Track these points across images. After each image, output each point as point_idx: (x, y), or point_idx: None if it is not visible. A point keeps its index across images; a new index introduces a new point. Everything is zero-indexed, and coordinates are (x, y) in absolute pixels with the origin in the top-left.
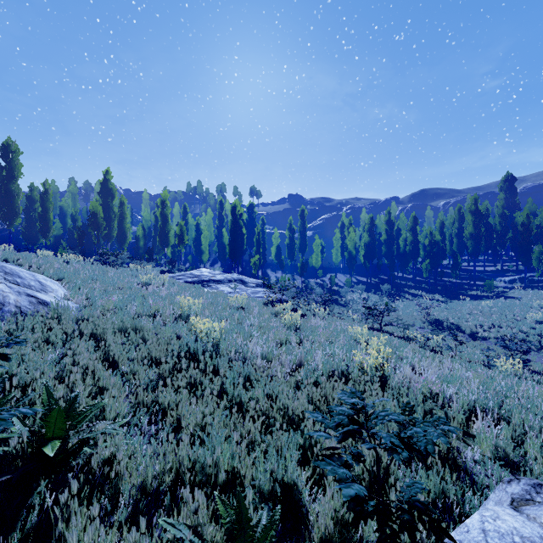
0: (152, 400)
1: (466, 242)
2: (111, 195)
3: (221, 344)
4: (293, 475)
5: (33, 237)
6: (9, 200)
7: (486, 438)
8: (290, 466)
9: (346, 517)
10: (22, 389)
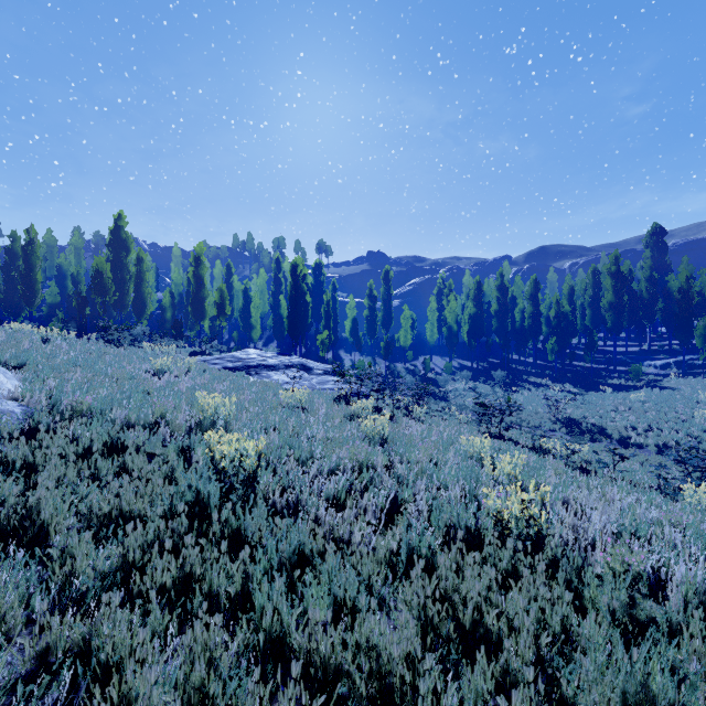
0: (80, 637)
1: (603, 314)
2: (125, 248)
3: (259, 476)
4: None
5: (15, 305)
6: None
7: None
8: None
9: None
10: None
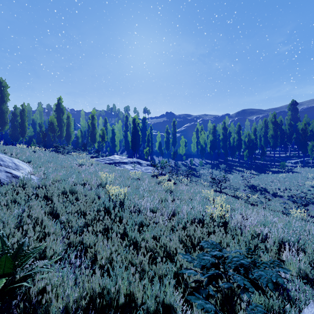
0: (79, 240)
1: (269, 140)
2: (62, 112)
3: (125, 201)
4: (171, 299)
5: (16, 136)
6: (1, 115)
7: (293, 263)
8: (169, 290)
9: None
10: None
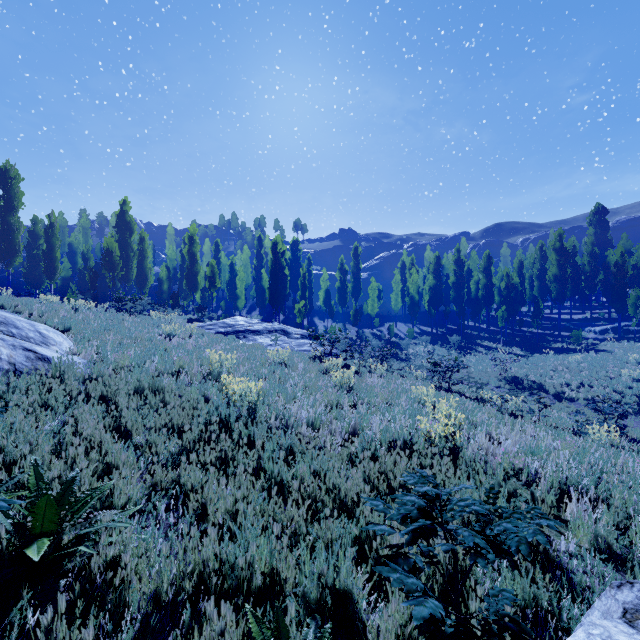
0: (172, 479)
1: (549, 285)
2: (129, 230)
3: (258, 408)
4: (346, 579)
5: (36, 279)
6: (8, 235)
7: (583, 525)
8: (343, 566)
9: (415, 635)
10: (9, 467)
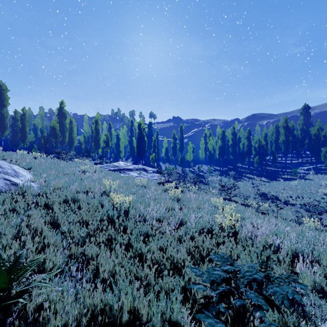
0: (80, 252)
1: (280, 145)
2: (64, 117)
3: (129, 210)
4: (178, 316)
5: (16, 142)
6: (1, 119)
7: (307, 276)
8: (176, 306)
9: None
10: None
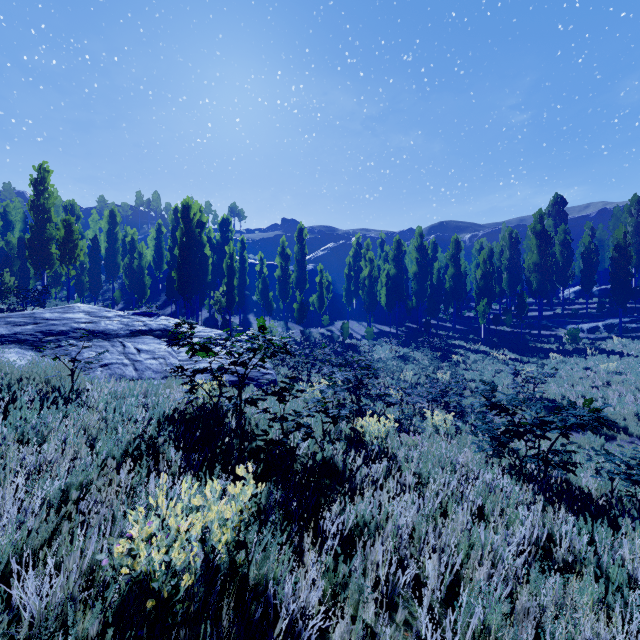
0: None
1: (528, 275)
2: None
3: None
4: None
5: None
6: None
7: None
8: None
9: None
10: None
